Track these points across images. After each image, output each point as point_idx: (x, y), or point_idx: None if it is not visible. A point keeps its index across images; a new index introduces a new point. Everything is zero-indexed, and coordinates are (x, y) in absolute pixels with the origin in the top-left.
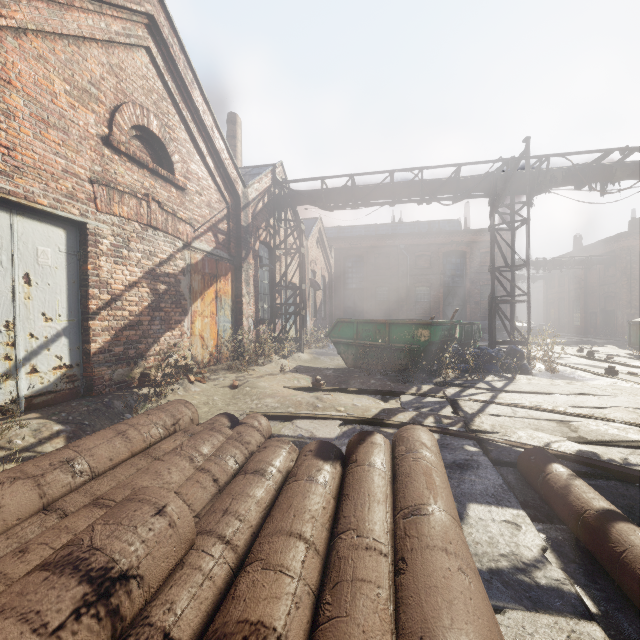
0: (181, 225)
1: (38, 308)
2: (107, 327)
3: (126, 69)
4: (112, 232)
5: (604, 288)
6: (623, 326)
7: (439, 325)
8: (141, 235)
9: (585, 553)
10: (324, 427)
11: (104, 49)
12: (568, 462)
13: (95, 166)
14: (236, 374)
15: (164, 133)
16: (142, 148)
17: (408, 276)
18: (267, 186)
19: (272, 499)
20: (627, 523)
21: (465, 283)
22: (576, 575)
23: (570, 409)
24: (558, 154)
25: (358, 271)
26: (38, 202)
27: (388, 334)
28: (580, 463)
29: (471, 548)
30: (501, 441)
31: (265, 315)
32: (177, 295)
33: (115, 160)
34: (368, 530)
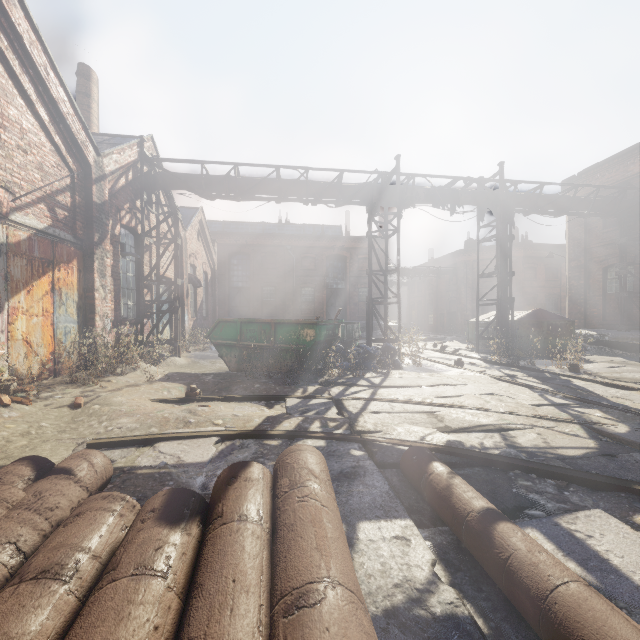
0: None
1: None
2: None
3: None
4: None
5: (449, 294)
6: (462, 325)
7: (324, 325)
8: None
9: (467, 555)
10: (196, 448)
11: None
12: (441, 454)
13: None
14: (82, 388)
15: None
16: None
17: (294, 277)
18: (132, 160)
19: (68, 621)
20: (506, 522)
21: (346, 286)
22: (464, 586)
23: (436, 400)
24: (421, 175)
25: (244, 269)
26: None
27: (274, 334)
28: (450, 454)
29: (364, 585)
30: (384, 440)
31: (129, 314)
32: None
33: None
34: None
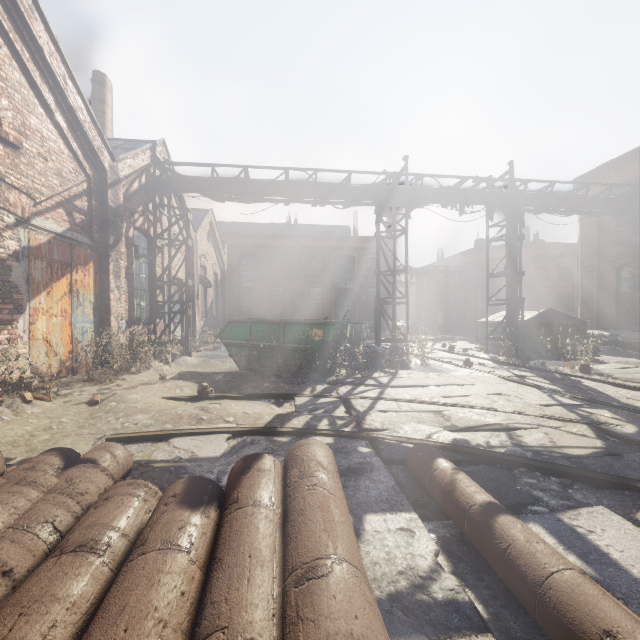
0: (12, 194)
1: None
2: None
3: None
4: None
5: (459, 294)
6: (471, 325)
7: (332, 325)
8: None
9: (470, 547)
10: (208, 444)
11: None
12: (447, 452)
13: None
14: (99, 386)
15: None
16: None
17: (303, 277)
18: (145, 164)
19: (104, 588)
20: (506, 515)
21: (354, 286)
22: (465, 576)
23: (443, 399)
24: (429, 175)
25: (253, 270)
26: None
27: (283, 334)
28: (456, 452)
29: (370, 572)
30: (391, 438)
31: (143, 314)
32: (5, 286)
33: None
34: (245, 624)
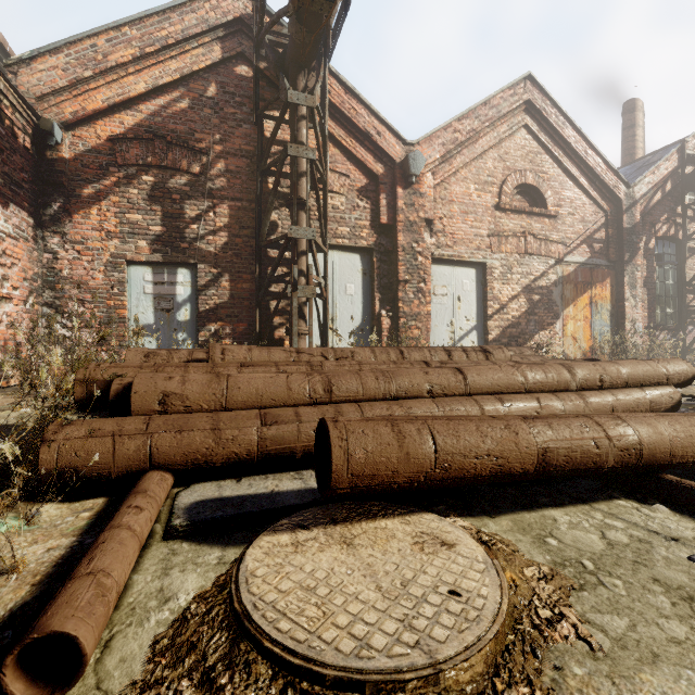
0: (553, 246)
1: (463, 314)
2: (497, 325)
3: (509, 151)
4: (500, 264)
5: None
6: None
7: None
8: (520, 262)
9: None
10: None
11: (496, 149)
12: None
13: (490, 226)
14: None
15: (538, 180)
16: (521, 199)
17: None
18: (669, 171)
19: None
20: None
21: None
22: None
23: None
24: None
25: None
26: (463, 257)
27: None
28: None
29: None
30: None
31: (668, 321)
32: (549, 303)
33: (502, 217)
34: None
